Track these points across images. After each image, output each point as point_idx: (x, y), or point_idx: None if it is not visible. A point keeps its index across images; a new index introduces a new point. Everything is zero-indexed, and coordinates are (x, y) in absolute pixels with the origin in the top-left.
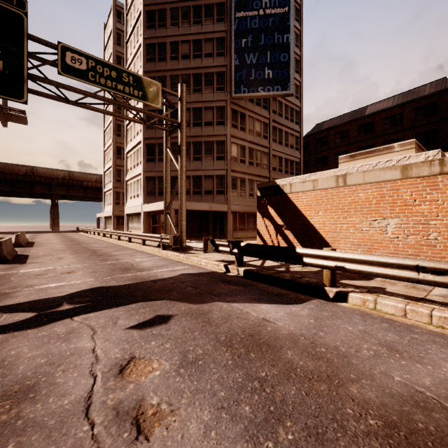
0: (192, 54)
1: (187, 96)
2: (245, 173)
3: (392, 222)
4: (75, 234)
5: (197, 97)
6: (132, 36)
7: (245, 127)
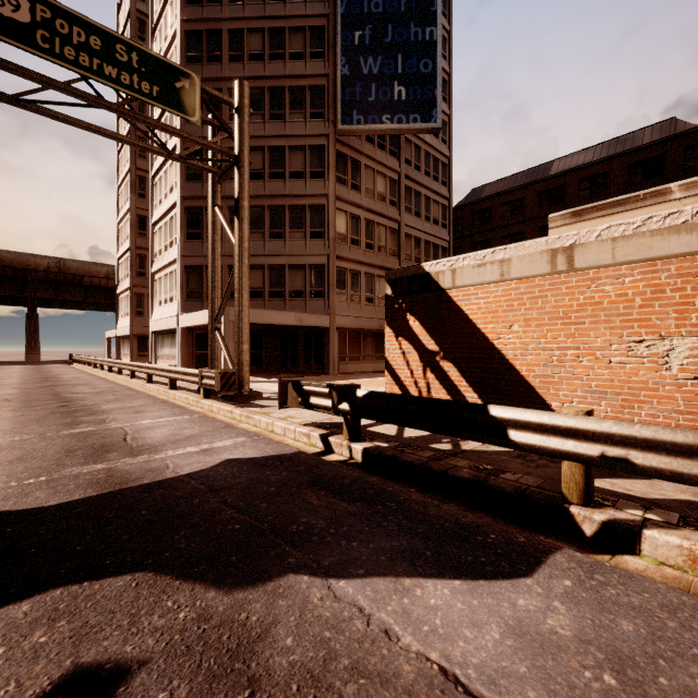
0: (267, 52)
1: (260, 125)
2: (359, 262)
3: (681, 346)
4: (63, 366)
5: (277, 128)
6: (162, 19)
7: (359, 184)
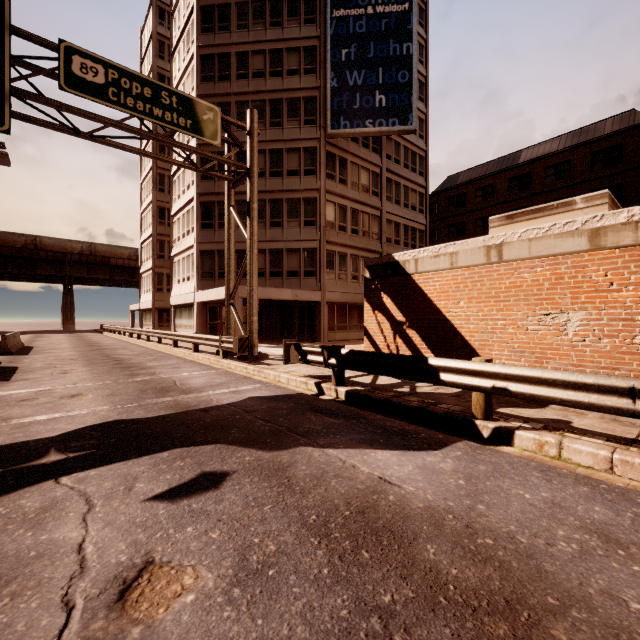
0: (268, 70)
1: (262, 132)
2: (346, 245)
3: (574, 318)
4: (97, 334)
5: (276, 134)
6: (181, 43)
7: (346, 179)
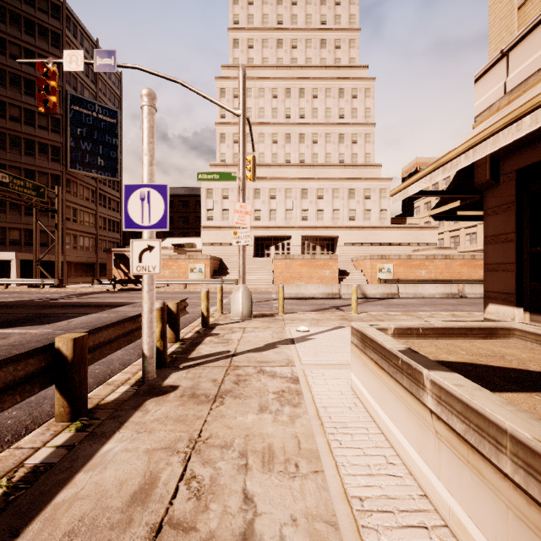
0: (23, 120)
1: (18, 156)
2: (77, 230)
3: (167, 271)
4: None
5: (30, 160)
6: None
7: (77, 193)
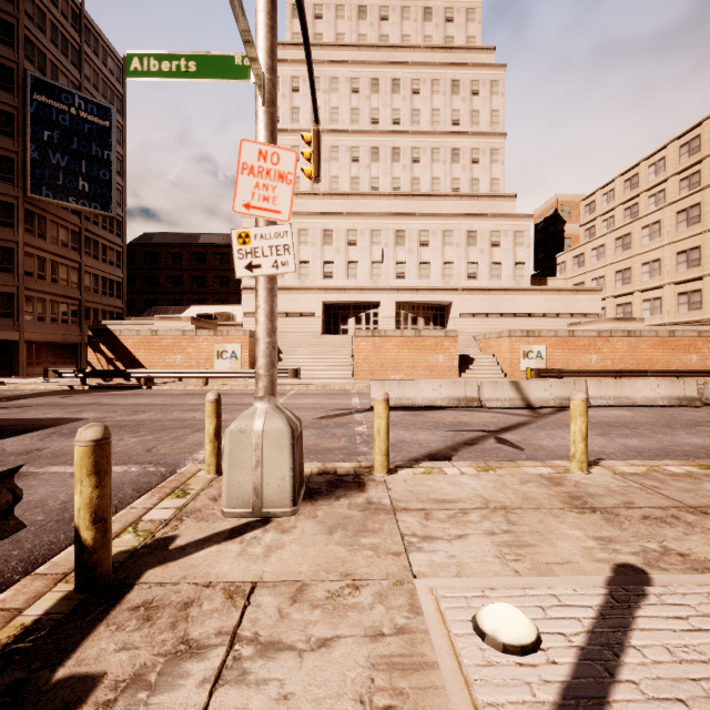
0: None
1: None
2: (46, 292)
3: (179, 357)
4: None
5: None
6: None
7: (45, 234)
